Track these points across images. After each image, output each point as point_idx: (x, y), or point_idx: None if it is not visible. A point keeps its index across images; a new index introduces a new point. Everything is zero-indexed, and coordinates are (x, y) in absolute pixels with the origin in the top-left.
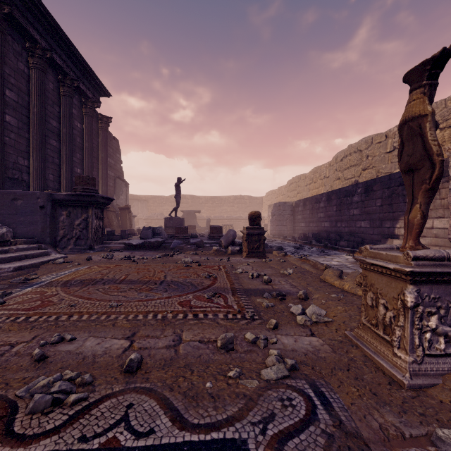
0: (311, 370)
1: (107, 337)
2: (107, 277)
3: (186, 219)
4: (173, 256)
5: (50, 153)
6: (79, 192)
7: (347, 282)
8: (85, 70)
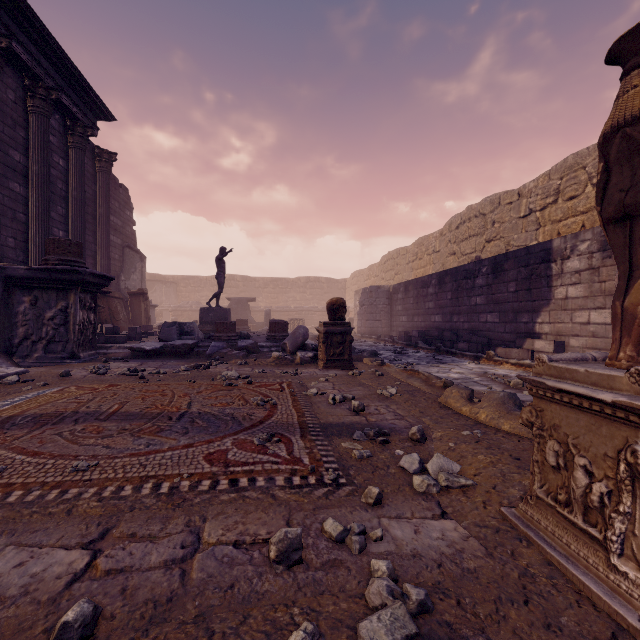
0: (456, 608)
1: (45, 546)
2: (86, 408)
3: (234, 311)
4: (209, 369)
5: (9, 204)
6: (53, 265)
7: (484, 409)
8: (71, 75)
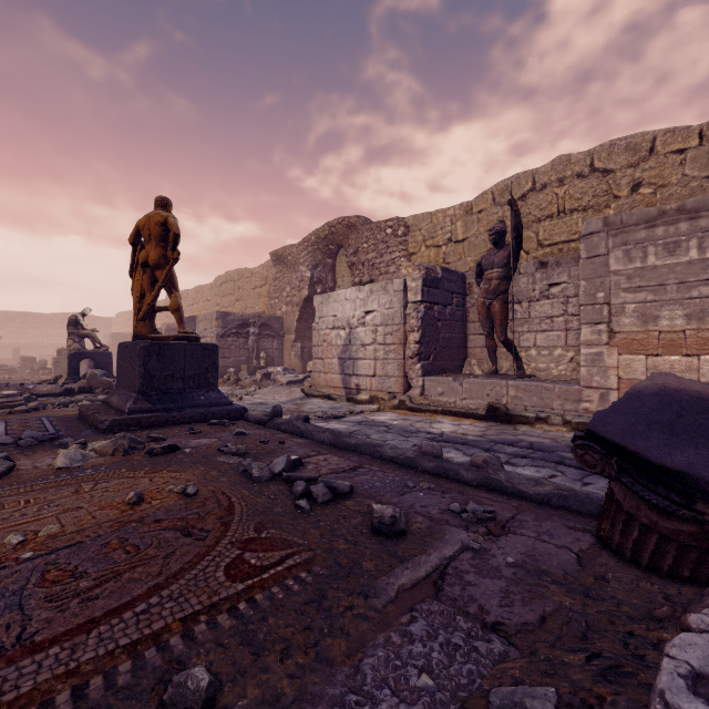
0: None
1: None
2: None
3: None
4: None
5: None
6: None
7: None
8: None
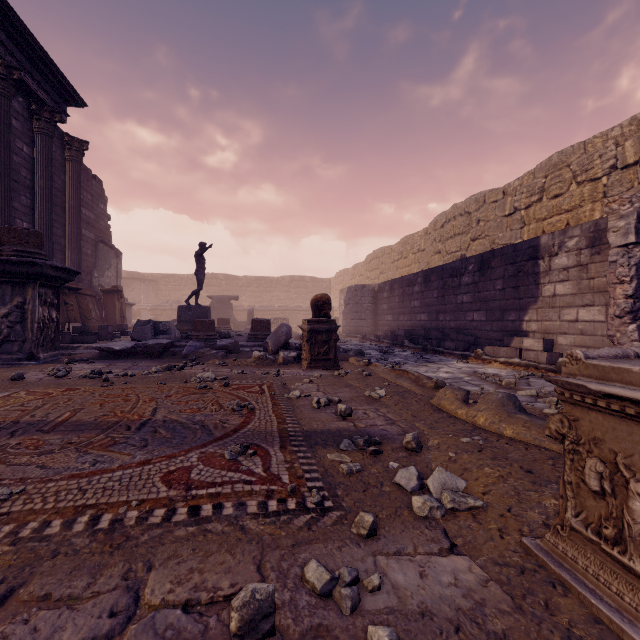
0: None
1: None
2: (30, 417)
3: (216, 309)
4: (183, 370)
5: None
6: (8, 256)
7: (482, 411)
8: (36, 54)
